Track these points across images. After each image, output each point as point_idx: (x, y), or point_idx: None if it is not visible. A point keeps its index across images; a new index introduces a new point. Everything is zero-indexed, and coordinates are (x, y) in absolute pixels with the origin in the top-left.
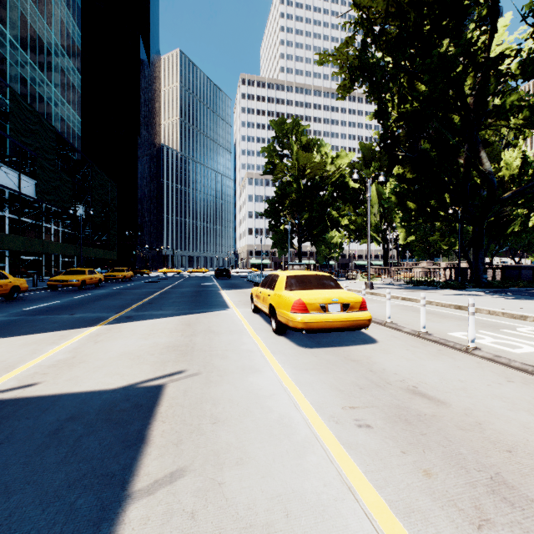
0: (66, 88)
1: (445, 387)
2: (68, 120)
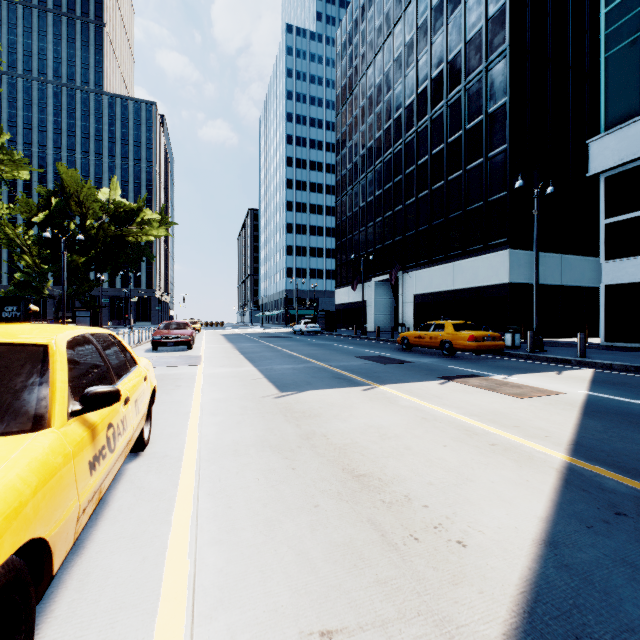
0: None
1: None
2: None
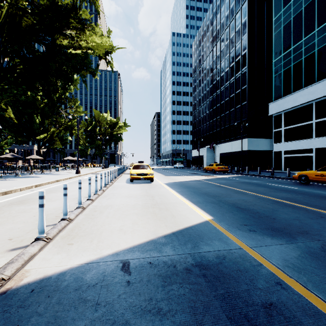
0: None
1: None
2: None
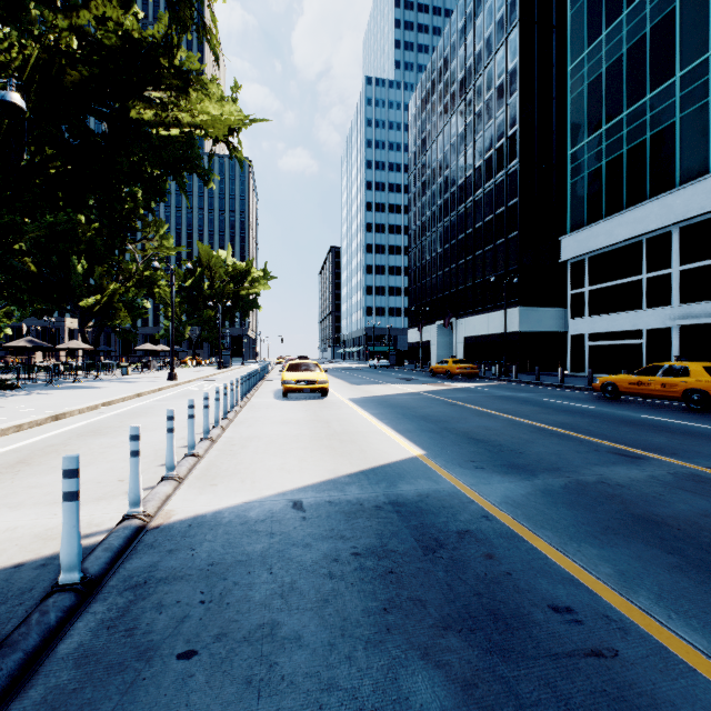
0: None
1: None
2: None
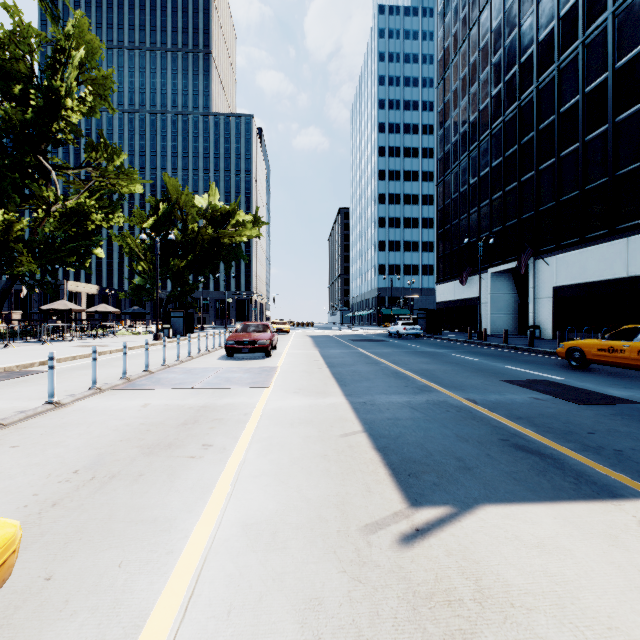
0: None
1: (46, 467)
2: None
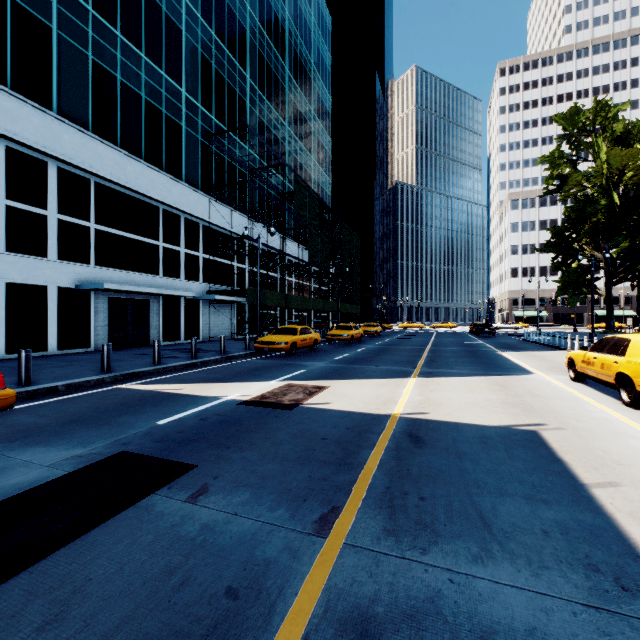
0: (320, 155)
1: None
2: (322, 184)
